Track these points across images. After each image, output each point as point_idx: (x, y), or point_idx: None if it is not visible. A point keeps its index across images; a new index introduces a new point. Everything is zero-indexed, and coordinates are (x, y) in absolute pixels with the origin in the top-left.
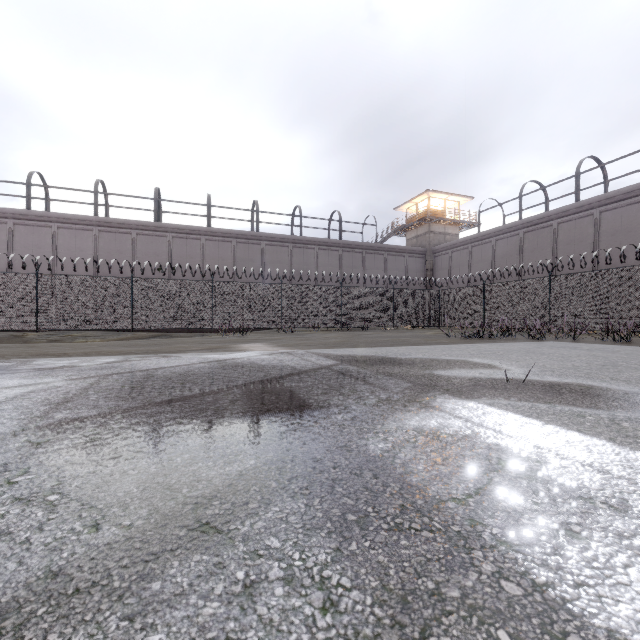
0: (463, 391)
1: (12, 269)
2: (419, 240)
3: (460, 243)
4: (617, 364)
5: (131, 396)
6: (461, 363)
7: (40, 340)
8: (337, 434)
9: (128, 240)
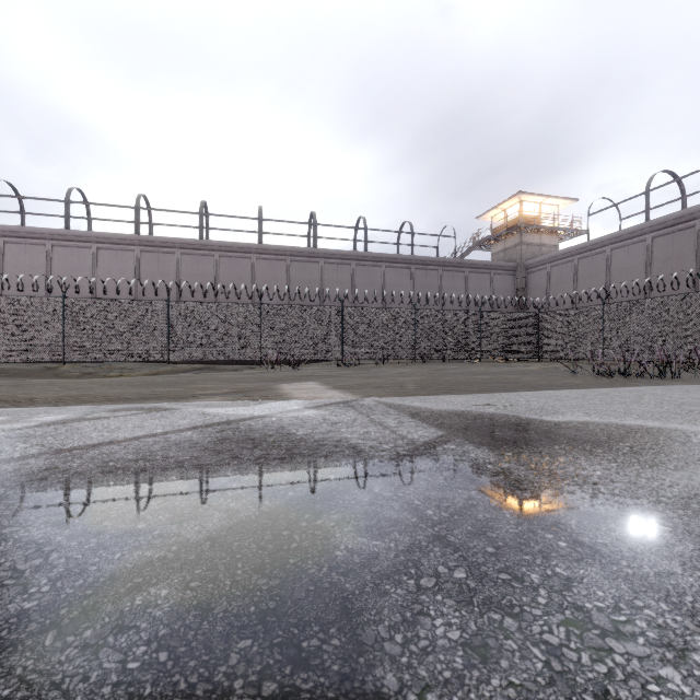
0: None
1: (51, 295)
2: (508, 254)
3: (562, 255)
4: None
5: None
6: None
7: (73, 373)
8: None
9: (172, 261)
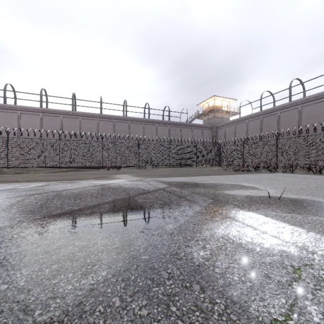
0: (245, 205)
1: None
2: (209, 121)
3: (230, 122)
4: (323, 186)
5: (38, 210)
6: (237, 186)
7: (10, 172)
8: (169, 242)
9: (58, 120)
